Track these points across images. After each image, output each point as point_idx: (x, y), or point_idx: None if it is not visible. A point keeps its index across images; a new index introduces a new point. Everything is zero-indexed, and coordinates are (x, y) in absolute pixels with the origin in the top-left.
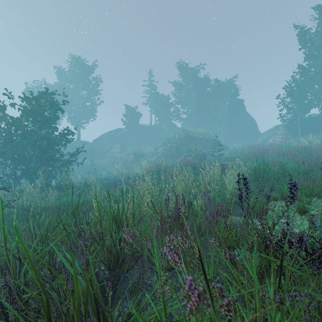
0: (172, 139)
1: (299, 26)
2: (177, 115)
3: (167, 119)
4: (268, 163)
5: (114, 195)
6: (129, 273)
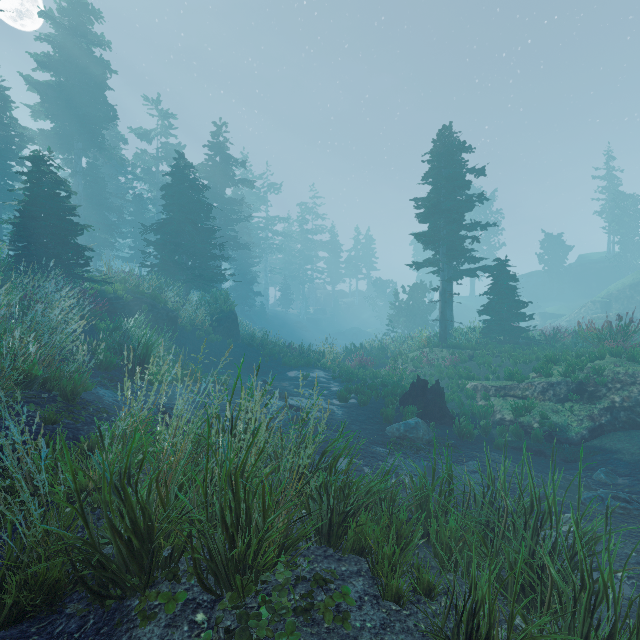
0: (608, 288)
1: None
2: None
3: (638, 242)
4: None
5: None
6: None
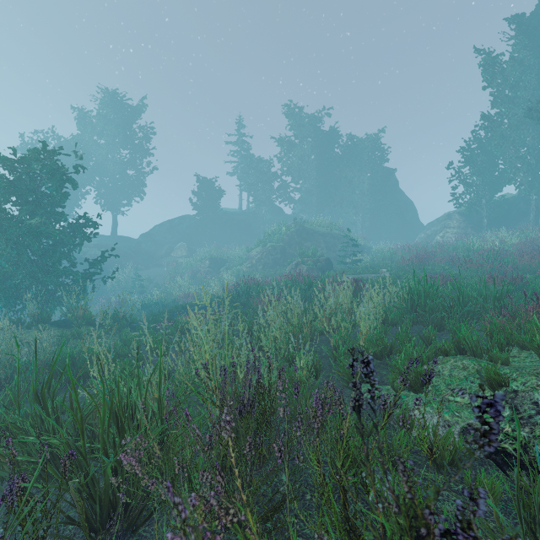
0: (275, 235)
1: (484, 49)
2: (285, 194)
3: (268, 201)
4: (434, 280)
5: (160, 339)
6: (137, 538)
